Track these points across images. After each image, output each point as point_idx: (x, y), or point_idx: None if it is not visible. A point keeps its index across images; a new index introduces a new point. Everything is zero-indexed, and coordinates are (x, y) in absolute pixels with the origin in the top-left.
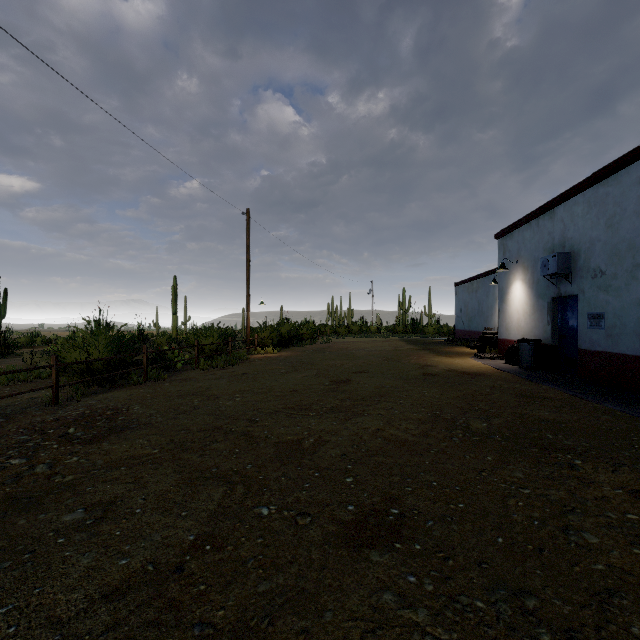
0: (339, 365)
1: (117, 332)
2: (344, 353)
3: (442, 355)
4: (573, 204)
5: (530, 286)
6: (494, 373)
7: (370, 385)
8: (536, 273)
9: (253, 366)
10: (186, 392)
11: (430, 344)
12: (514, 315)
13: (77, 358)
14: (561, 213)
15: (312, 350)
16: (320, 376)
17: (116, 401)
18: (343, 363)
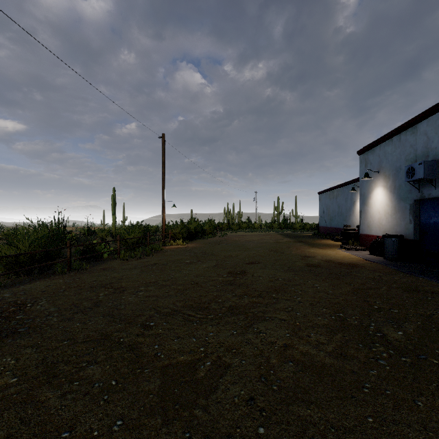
0: (234, 256)
1: (55, 229)
2: (237, 245)
3: (315, 247)
4: (438, 118)
5: (391, 191)
6: (366, 264)
7: (264, 278)
8: (398, 180)
9: (164, 256)
10: (98, 283)
11: (301, 237)
12: (375, 215)
13: (6, 252)
14: (424, 127)
15: (212, 242)
16: (219, 267)
17: (29, 294)
18: (237, 254)
